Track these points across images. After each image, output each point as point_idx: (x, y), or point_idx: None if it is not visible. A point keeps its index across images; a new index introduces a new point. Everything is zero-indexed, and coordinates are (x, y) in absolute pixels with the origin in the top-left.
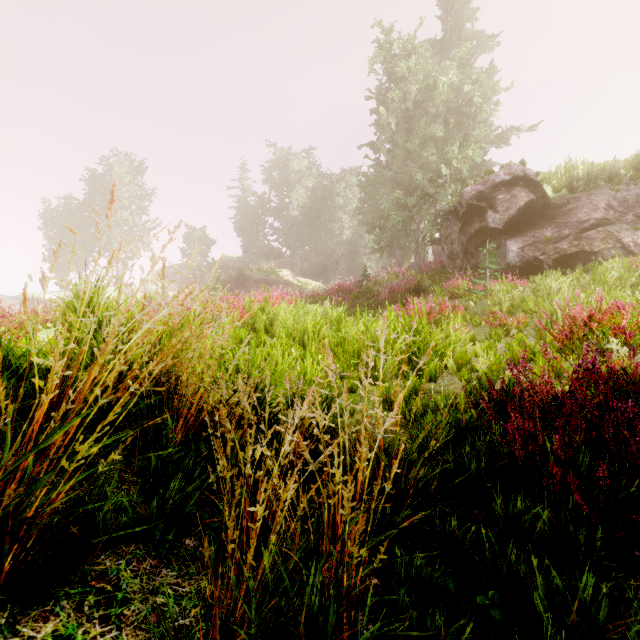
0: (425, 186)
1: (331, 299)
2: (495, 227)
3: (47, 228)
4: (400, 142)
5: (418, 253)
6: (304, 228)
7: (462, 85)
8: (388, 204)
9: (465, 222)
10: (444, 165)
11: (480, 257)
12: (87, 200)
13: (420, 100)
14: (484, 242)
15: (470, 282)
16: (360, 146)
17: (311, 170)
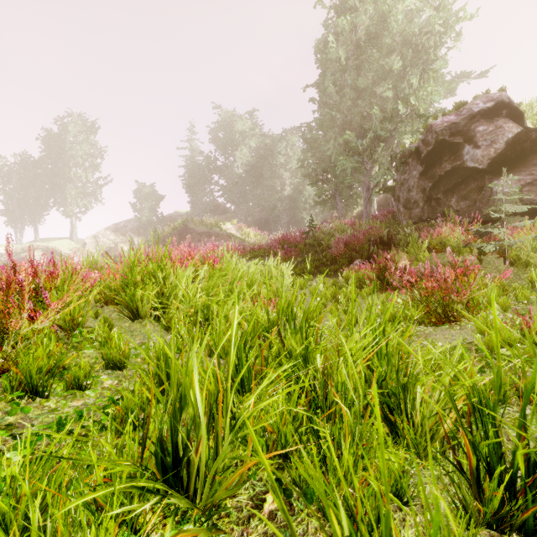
0: (377, 128)
1: (274, 253)
2: (475, 165)
3: (3, 184)
4: (349, 81)
5: (369, 202)
6: (247, 185)
7: (422, 11)
8: (335, 149)
9: (430, 163)
10: (400, 102)
11: (450, 203)
12: (42, 157)
13: (373, 31)
14: (457, 185)
15: (463, 231)
16: (305, 87)
17: (254, 131)
